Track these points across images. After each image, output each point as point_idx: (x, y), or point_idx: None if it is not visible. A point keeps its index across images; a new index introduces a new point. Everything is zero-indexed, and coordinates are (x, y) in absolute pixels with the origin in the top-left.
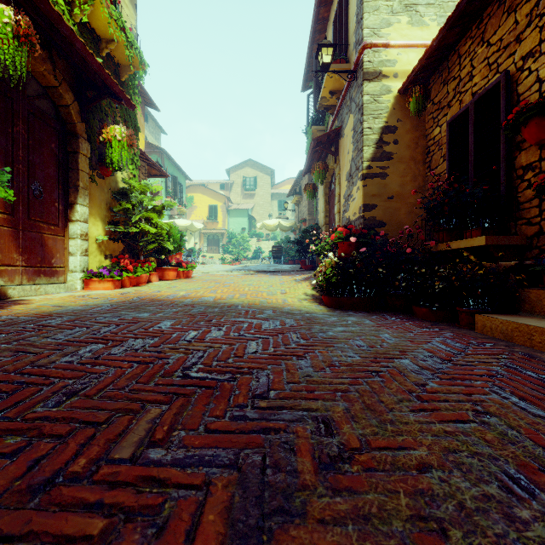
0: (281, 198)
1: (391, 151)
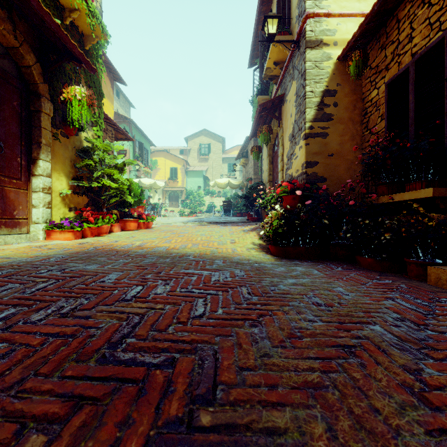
0: (230, 162)
1: (331, 112)
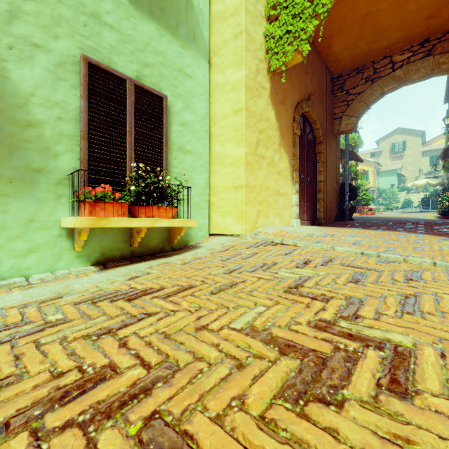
0: (433, 154)
1: None
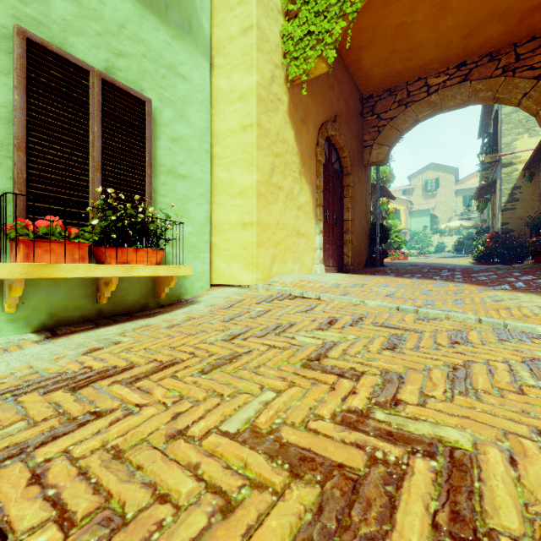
0: (466, 193)
1: (518, 197)
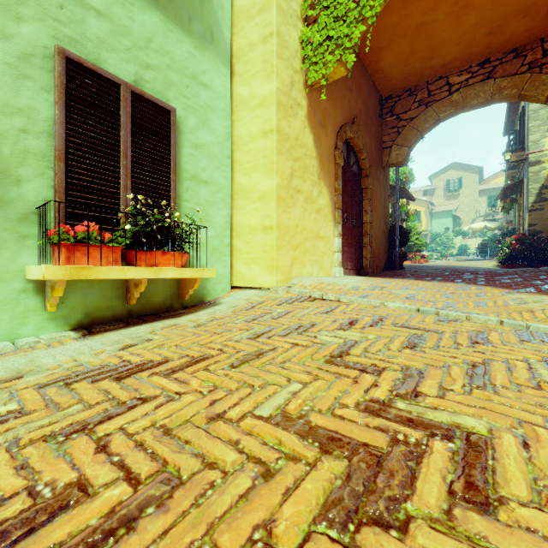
0: (491, 193)
1: (546, 197)
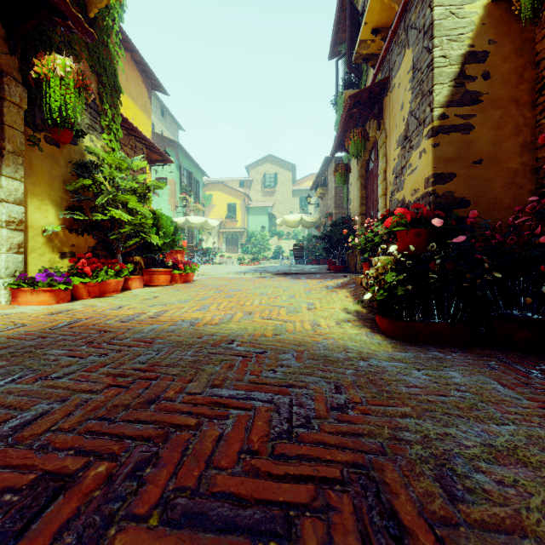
0: (303, 195)
1: (478, 89)
